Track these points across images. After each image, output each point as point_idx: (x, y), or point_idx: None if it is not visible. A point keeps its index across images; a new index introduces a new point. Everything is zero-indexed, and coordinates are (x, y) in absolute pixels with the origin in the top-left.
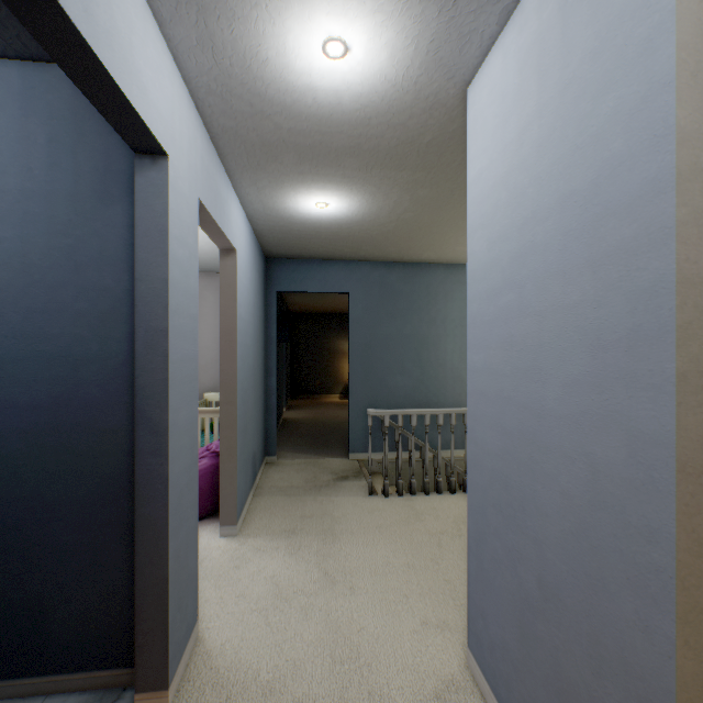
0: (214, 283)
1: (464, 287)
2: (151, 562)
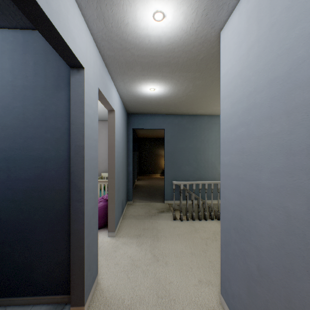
0: (105, 125)
1: (217, 125)
2: (77, 249)
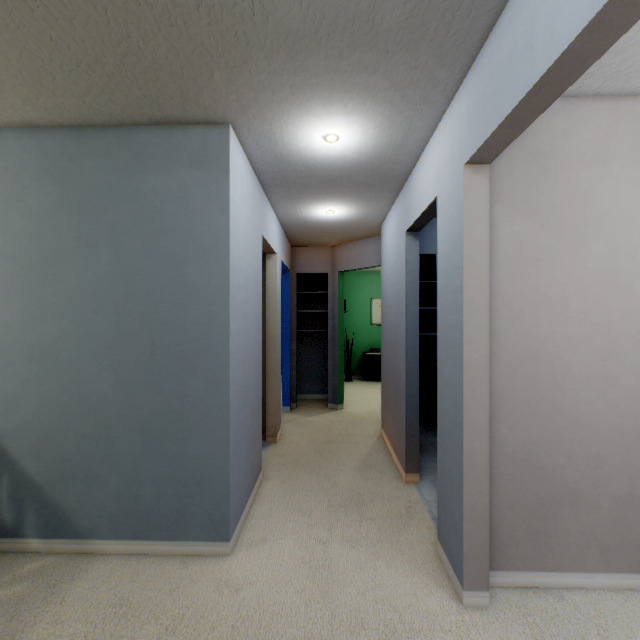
0: None
1: None
2: None
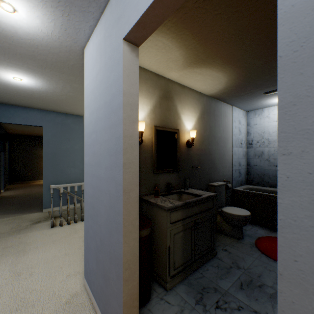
0: None
1: None
2: None
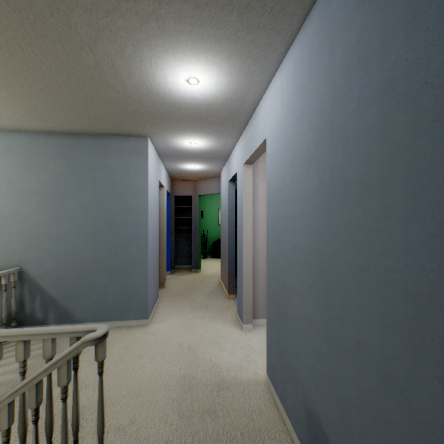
0: None
1: None
2: None
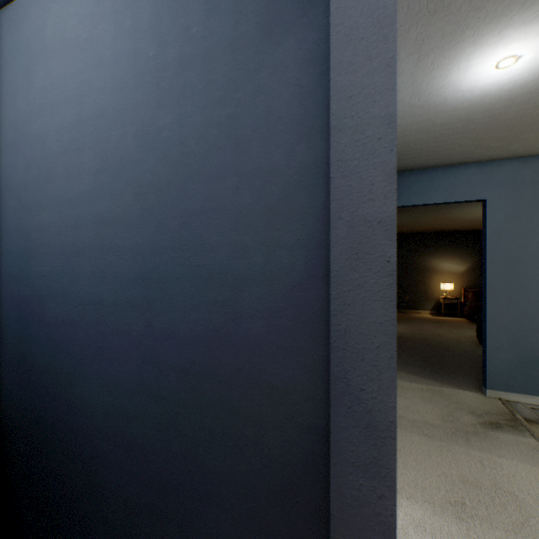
0: None
1: None
2: None
